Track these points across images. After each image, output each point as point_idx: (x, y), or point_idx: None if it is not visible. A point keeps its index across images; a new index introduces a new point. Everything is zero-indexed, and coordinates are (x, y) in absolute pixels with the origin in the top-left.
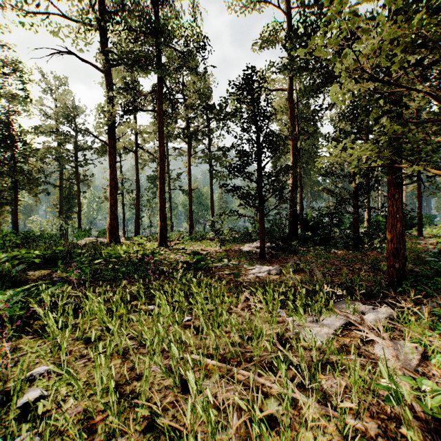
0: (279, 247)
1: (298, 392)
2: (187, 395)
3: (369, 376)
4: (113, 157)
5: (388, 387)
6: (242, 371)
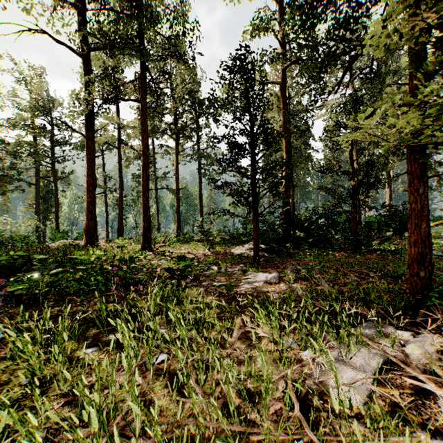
0: (273, 250)
1: None
2: None
3: None
4: (90, 151)
5: None
6: None
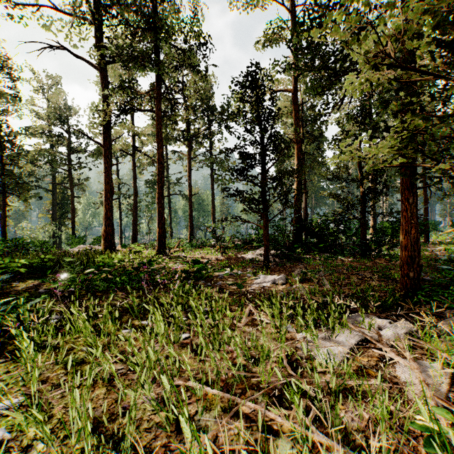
0: (284, 255)
1: (315, 430)
2: (182, 434)
3: (395, 405)
4: (108, 159)
5: (425, 427)
6: (247, 402)
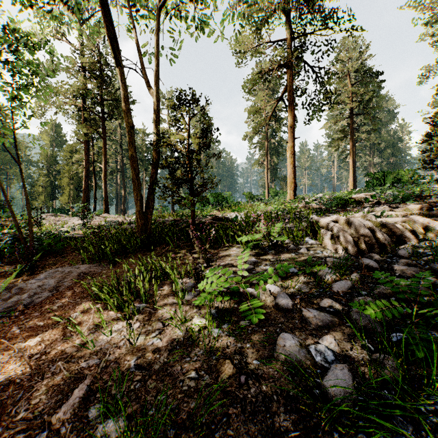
0: None
1: None
2: None
3: None
4: None
5: None
6: None
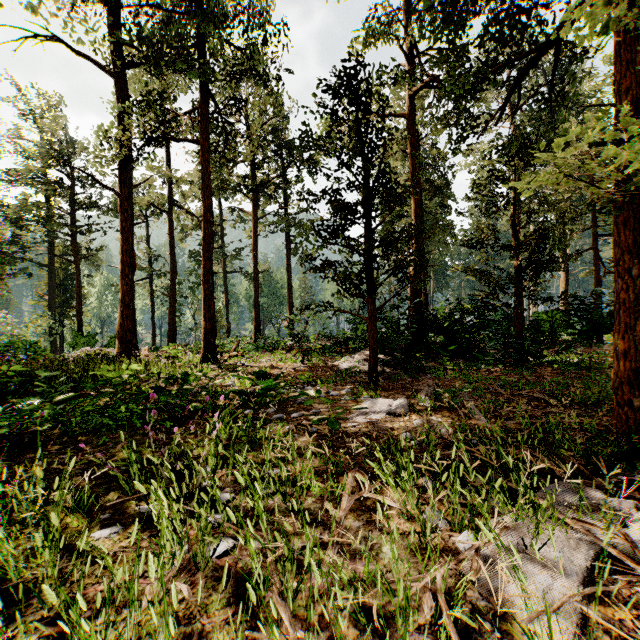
0: (398, 363)
1: None
2: None
3: None
4: (126, 215)
5: None
6: None
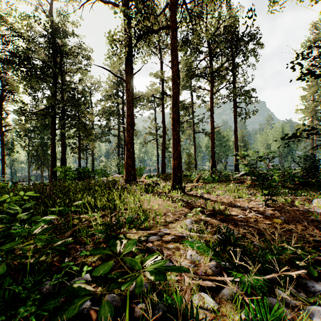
0: None
1: None
2: None
3: None
4: (129, 93)
5: None
6: None
